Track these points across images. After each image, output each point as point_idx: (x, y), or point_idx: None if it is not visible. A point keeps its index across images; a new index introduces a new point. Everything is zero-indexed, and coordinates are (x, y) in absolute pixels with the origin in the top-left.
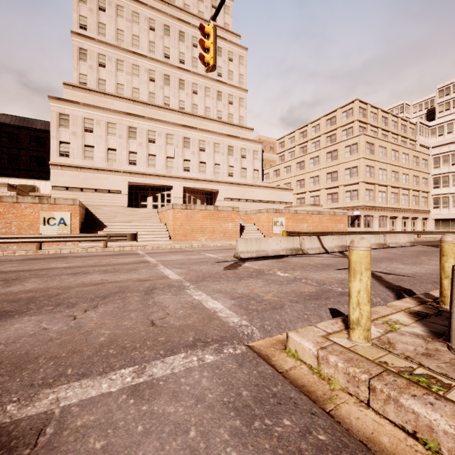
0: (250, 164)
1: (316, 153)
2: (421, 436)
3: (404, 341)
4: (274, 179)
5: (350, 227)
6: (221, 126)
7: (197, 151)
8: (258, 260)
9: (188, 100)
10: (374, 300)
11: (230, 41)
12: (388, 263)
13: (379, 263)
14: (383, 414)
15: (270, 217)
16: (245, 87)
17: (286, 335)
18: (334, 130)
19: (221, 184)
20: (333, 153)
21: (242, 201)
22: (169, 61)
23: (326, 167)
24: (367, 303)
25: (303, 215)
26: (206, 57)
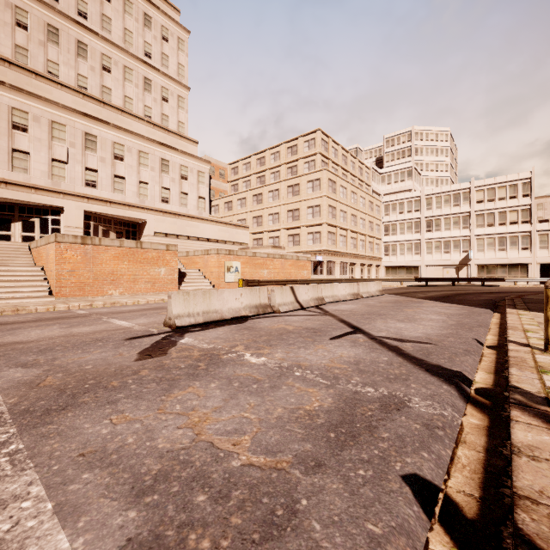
0: (194, 189)
1: (275, 186)
2: None
3: None
4: (226, 213)
5: (313, 274)
6: (150, 128)
7: (109, 158)
8: (207, 328)
9: (95, 78)
10: (446, 414)
11: (165, 12)
12: (383, 321)
13: (373, 321)
14: None
15: (222, 261)
16: (187, 84)
17: None
18: (295, 161)
19: (150, 212)
20: (295, 187)
21: (183, 238)
22: (58, 5)
23: (287, 203)
24: None
25: (264, 259)
26: None
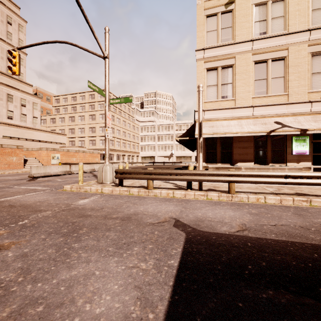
0: (30, 112)
1: (82, 114)
2: (86, 191)
3: (90, 183)
4: (51, 125)
5: (102, 160)
6: None
7: None
8: (45, 177)
9: None
10: None
11: (9, 8)
12: None
13: None
14: (81, 191)
15: (49, 154)
16: (25, 51)
17: (63, 187)
18: (94, 102)
19: None
20: (93, 116)
21: (22, 140)
22: None
23: (89, 123)
24: (82, 176)
25: (73, 153)
26: (14, 69)
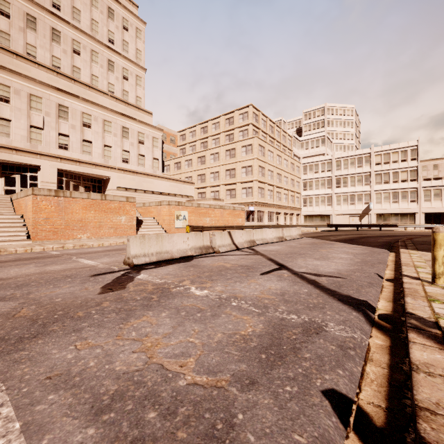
0: (149, 152)
1: (216, 150)
2: None
3: None
4: (175, 172)
5: (246, 221)
6: (113, 102)
7: (79, 125)
8: (160, 266)
9: (66, 59)
10: (356, 337)
11: (125, 7)
12: (303, 259)
13: (295, 260)
14: None
15: (172, 211)
16: (143, 65)
17: None
18: (232, 130)
19: (113, 170)
20: (232, 151)
21: (140, 192)
22: None
23: (225, 164)
24: None
25: (206, 209)
26: None
